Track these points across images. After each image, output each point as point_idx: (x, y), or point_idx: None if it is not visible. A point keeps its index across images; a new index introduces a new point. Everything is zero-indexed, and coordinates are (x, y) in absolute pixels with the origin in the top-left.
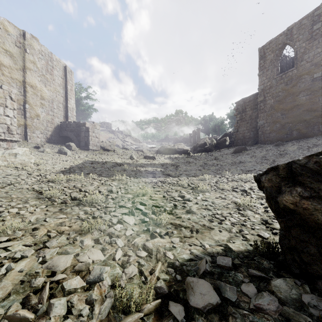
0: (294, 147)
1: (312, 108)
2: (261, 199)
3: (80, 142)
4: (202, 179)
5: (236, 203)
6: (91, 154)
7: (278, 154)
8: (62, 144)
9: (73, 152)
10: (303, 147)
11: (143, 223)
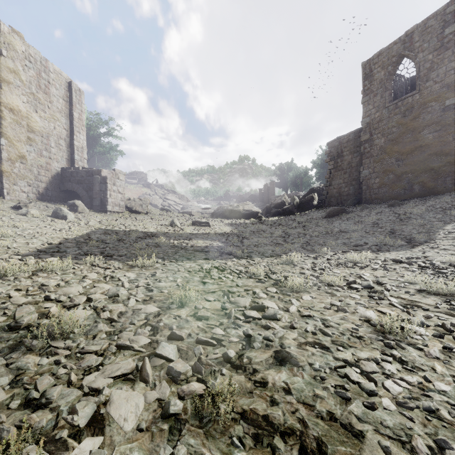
0: (420, 209)
1: (443, 151)
2: (413, 311)
3: (92, 199)
4: (286, 262)
5: (373, 323)
6: (109, 219)
7: (398, 219)
8: (63, 202)
9: (80, 216)
10: (434, 209)
11: (164, 419)
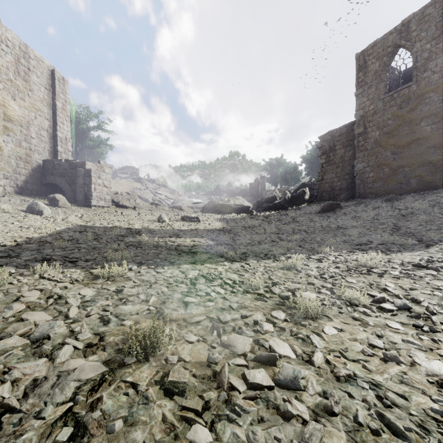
0: (421, 204)
1: (442, 143)
2: None
3: (76, 193)
4: (288, 267)
5: None
6: (92, 214)
7: (399, 215)
8: (45, 196)
9: (59, 210)
10: (437, 204)
11: None
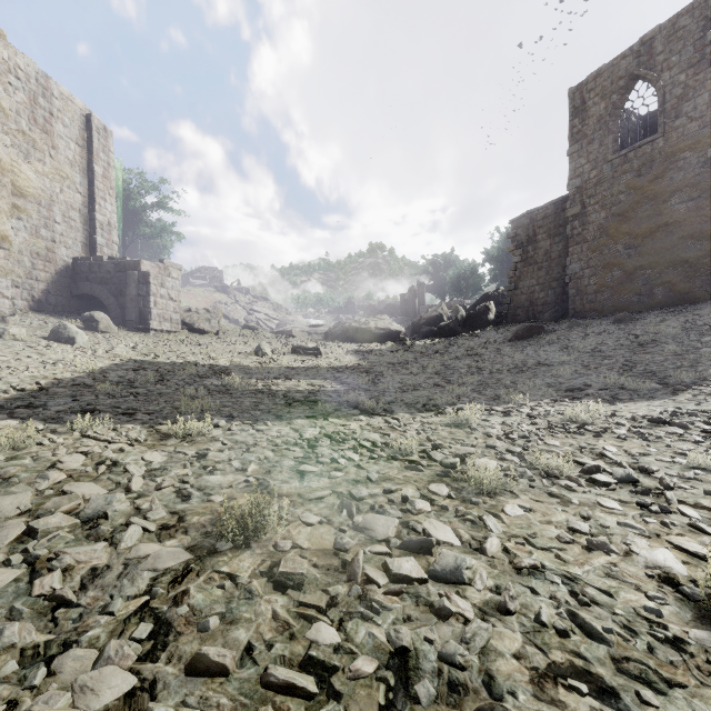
0: (670, 326)
1: (704, 231)
2: None
3: (125, 310)
4: (457, 423)
5: (690, 592)
6: (152, 343)
7: (635, 344)
8: (77, 315)
9: (100, 337)
10: (695, 326)
11: None
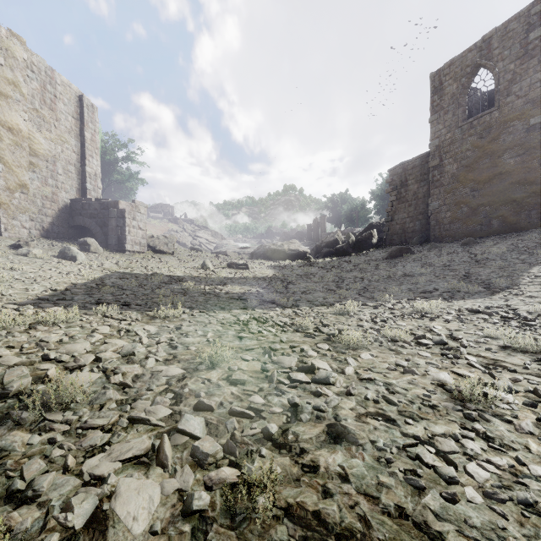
0: (500, 248)
1: (527, 179)
2: (496, 372)
3: (108, 236)
4: (341, 313)
5: (449, 388)
6: (128, 260)
7: (474, 261)
8: (73, 240)
9: (92, 256)
10: (517, 248)
11: (185, 517)
